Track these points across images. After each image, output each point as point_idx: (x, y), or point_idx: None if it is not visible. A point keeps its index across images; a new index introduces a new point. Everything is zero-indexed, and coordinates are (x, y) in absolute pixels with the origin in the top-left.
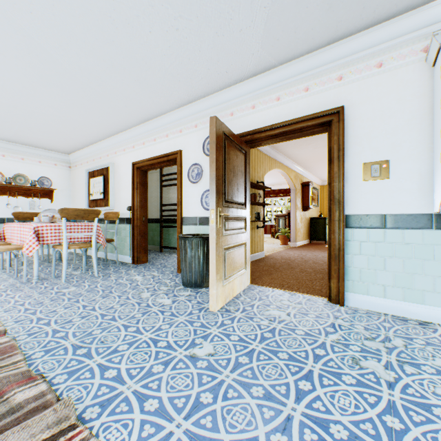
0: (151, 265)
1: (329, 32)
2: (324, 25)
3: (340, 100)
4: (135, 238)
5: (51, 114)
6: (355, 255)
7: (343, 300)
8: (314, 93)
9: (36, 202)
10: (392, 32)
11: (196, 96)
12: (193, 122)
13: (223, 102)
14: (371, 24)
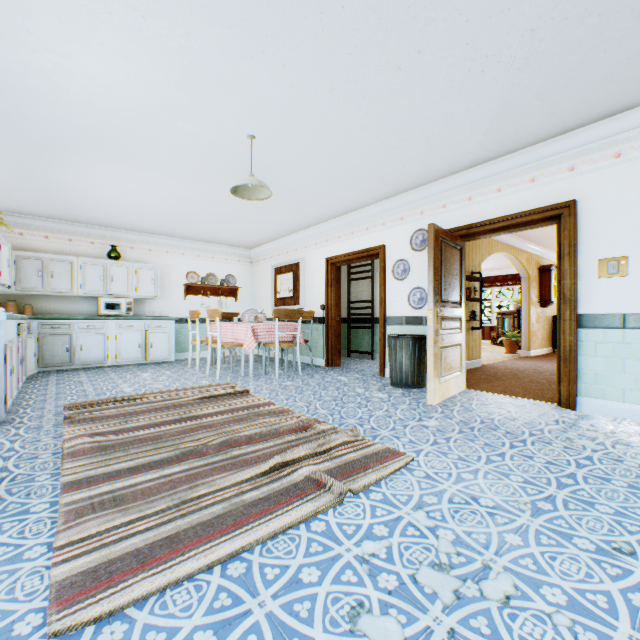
0: (347, 369)
1: (555, 129)
2: (548, 125)
3: (571, 193)
4: (329, 339)
5: (255, 217)
6: (589, 357)
7: (574, 404)
8: (541, 184)
9: (223, 301)
10: (630, 122)
11: (404, 190)
12: (398, 214)
13: (434, 194)
14: (604, 117)
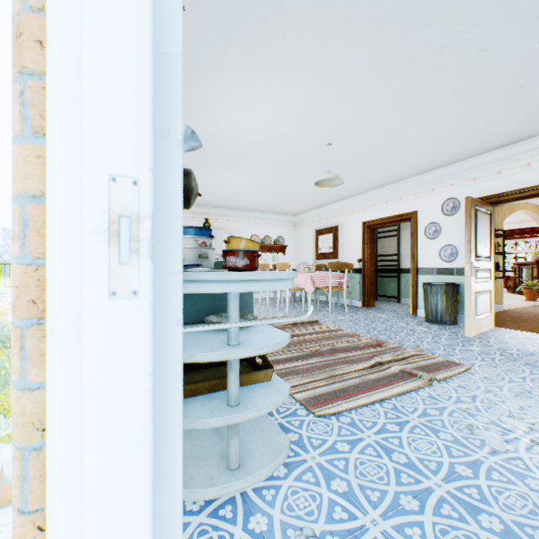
0: (381, 309)
1: None
2: None
3: None
4: (365, 285)
5: (308, 194)
6: None
7: None
8: None
9: (275, 256)
10: None
11: (436, 167)
12: (429, 186)
13: (464, 169)
14: None
